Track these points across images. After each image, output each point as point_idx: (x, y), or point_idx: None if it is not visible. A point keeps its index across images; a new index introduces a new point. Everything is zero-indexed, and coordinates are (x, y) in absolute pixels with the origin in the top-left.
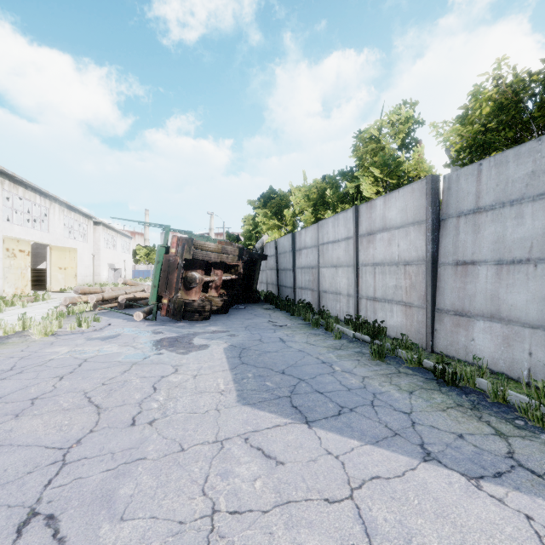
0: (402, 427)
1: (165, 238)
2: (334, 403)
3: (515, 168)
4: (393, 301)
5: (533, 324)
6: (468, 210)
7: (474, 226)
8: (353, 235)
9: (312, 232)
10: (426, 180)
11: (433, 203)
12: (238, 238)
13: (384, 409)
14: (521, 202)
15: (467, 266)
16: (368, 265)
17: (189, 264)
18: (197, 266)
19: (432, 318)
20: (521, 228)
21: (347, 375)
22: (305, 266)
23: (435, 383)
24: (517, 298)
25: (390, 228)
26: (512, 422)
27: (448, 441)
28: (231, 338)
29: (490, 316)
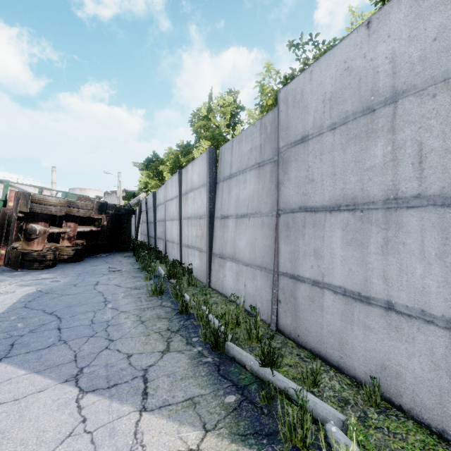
0: (88, 354)
1: (4, 192)
2: (58, 337)
3: (245, 145)
4: (195, 247)
5: (247, 262)
6: (227, 176)
7: (229, 189)
8: (178, 194)
9: (163, 190)
10: (206, 151)
11: (211, 170)
12: (134, 195)
13: (97, 338)
14: (246, 171)
15: (225, 220)
16: (185, 218)
17: (30, 217)
18: (38, 218)
19: (209, 261)
20: (245, 191)
21: (108, 311)
22: (160, 220)
23: (175, 313)
24: (242, 243)
25: (194, 189)
26: (189, 340)
27: (112, 361)
28: (48, 284)
29: (232, 257)
